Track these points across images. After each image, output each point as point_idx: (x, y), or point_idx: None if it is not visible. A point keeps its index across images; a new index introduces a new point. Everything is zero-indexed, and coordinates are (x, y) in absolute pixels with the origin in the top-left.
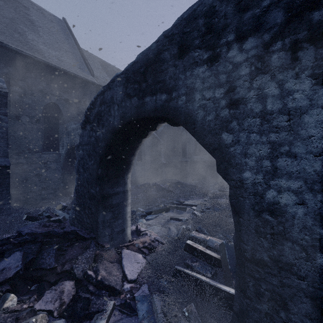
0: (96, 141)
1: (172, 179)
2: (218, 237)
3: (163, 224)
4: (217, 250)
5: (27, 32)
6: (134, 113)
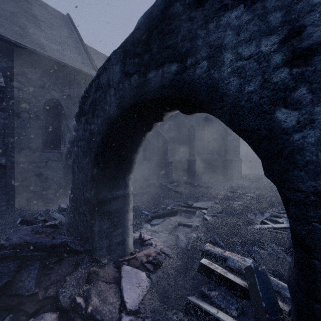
0: (91, 135)
1: (179, 179)
2: (238, 251)
3: (170, 230)
4: (240, 273)
5: (28, 25)
6: (134, 96)
